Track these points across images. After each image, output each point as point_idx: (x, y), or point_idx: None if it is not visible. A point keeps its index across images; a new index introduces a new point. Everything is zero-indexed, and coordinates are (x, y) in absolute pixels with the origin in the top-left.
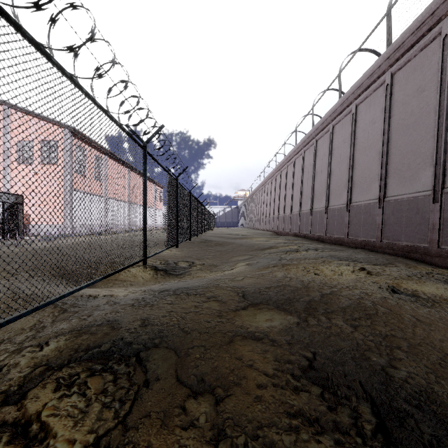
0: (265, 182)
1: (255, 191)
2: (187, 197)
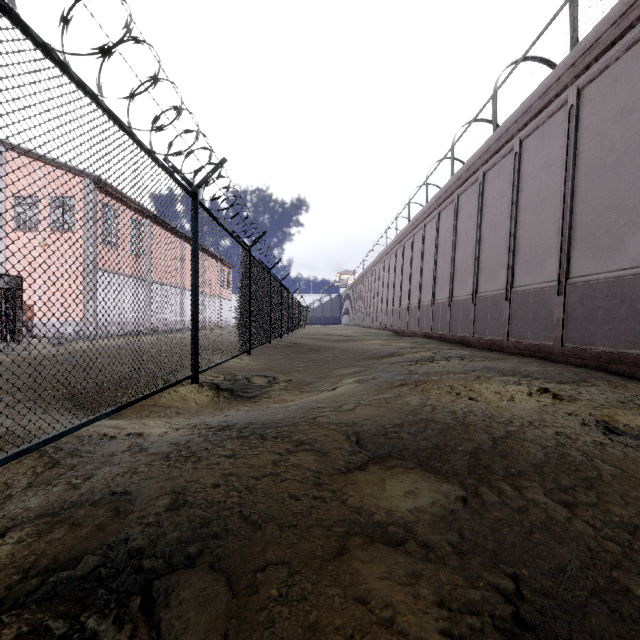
0: (380, 259)
1: (365, 272)
2: (266, 278)
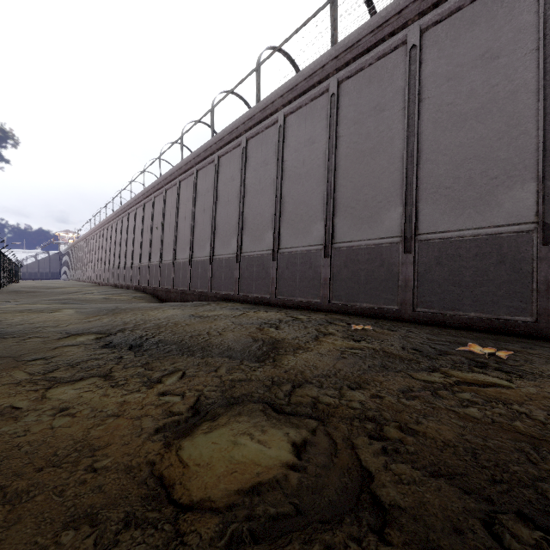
0: (92, 233)
1: (81, 239)
2: None
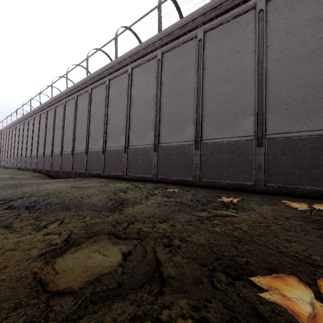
0: (0, 132)
1: None
2: None
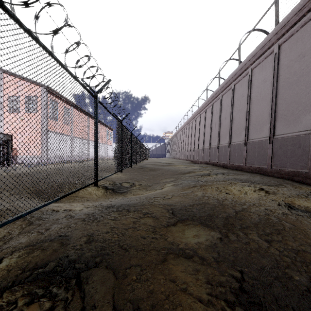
0: (184, 126)
1: (177, 132)
2: (129, 135)
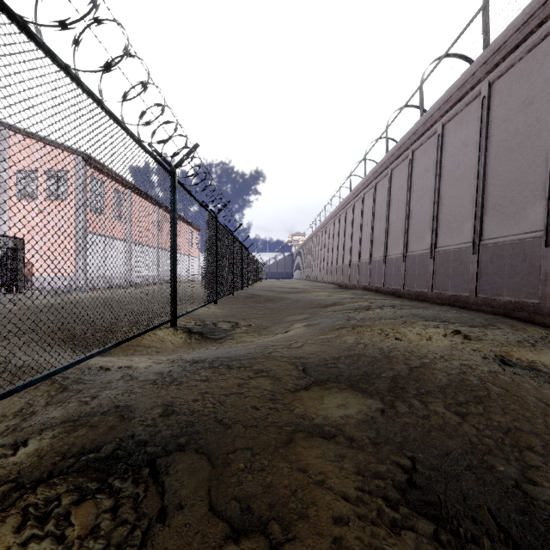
0: (326, 223)
1: (313, 234)
2: (230, 240)
